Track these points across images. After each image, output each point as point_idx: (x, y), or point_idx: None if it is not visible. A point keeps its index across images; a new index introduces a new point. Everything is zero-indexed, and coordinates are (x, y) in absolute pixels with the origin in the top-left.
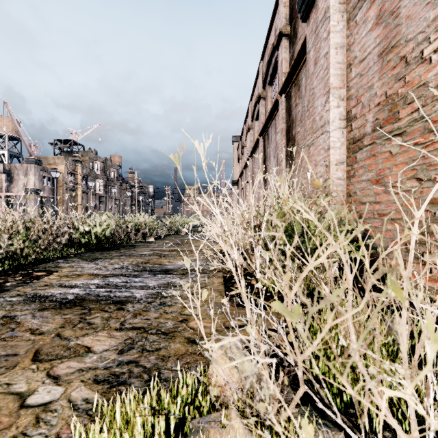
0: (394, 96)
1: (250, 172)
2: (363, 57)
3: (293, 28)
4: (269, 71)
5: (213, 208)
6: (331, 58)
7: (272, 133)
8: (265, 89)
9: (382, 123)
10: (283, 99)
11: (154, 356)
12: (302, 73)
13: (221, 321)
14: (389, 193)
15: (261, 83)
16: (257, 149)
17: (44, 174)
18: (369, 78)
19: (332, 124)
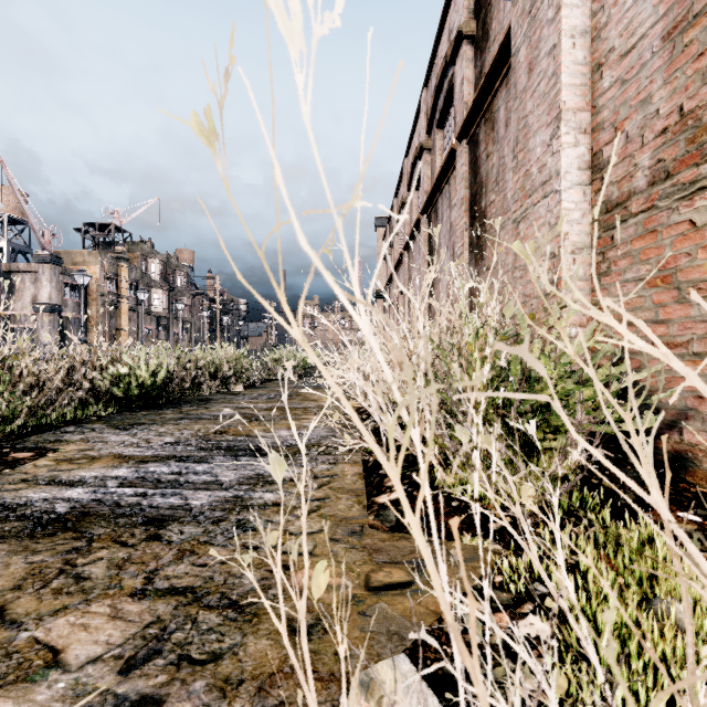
0: (701, 112)
1: (406, 275)
2: (627, 46)
3: (483, 24)
4: (439, 104)
5: (349, 306)
6: (563, 55)
7: (443, 208)
8: (432, 135)
9: (673, 167)
10: (464, 148)
11: (204, 679)
12: (500, 99)
13: (361, 572)
14: (689, 302)
15: (425, 125)
16: (417, 237)
17: (65, 279)
18: (641, 84)
19: (565, 178)
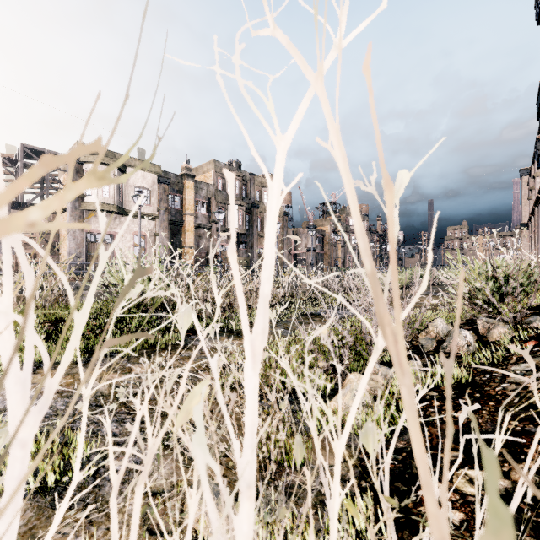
0: None
1: (535, 222)
2: None
3: None
4: None
5: None
6: None
7: None
8: None
9: None
10: None
11: None
12: None
13: None
14: None
15: None
16: (539, 203)
17: (317, 235)
18: None
19: None
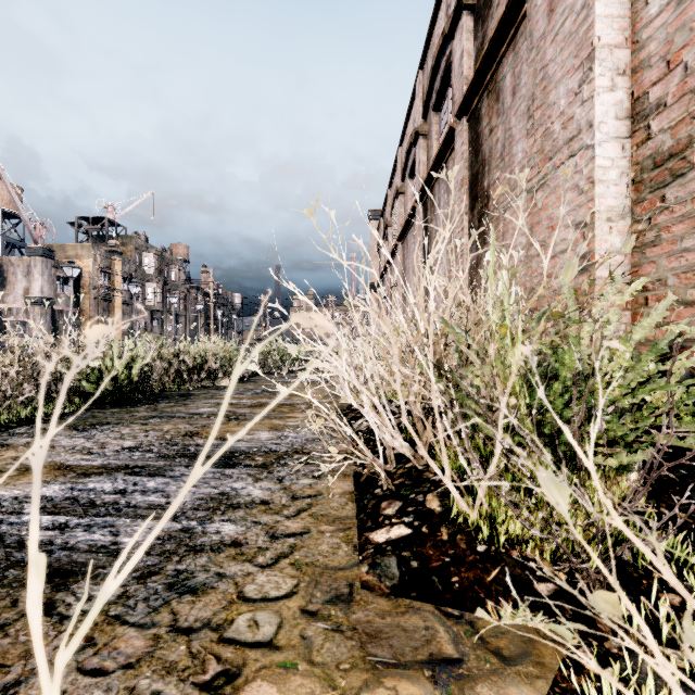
0: None
1: (400, 266)
2: None
3: None
4: (435, 85)
5: None
6: None
7: (440, 194)
8: (428, 119)
9: None
10: (464, 125)
11: None
12: (506, 65)
13: (347, 689)
14: None
15: (420, 109)
16: (412, 226)
17: (58, 273)
18: None
19: (599, 129)
